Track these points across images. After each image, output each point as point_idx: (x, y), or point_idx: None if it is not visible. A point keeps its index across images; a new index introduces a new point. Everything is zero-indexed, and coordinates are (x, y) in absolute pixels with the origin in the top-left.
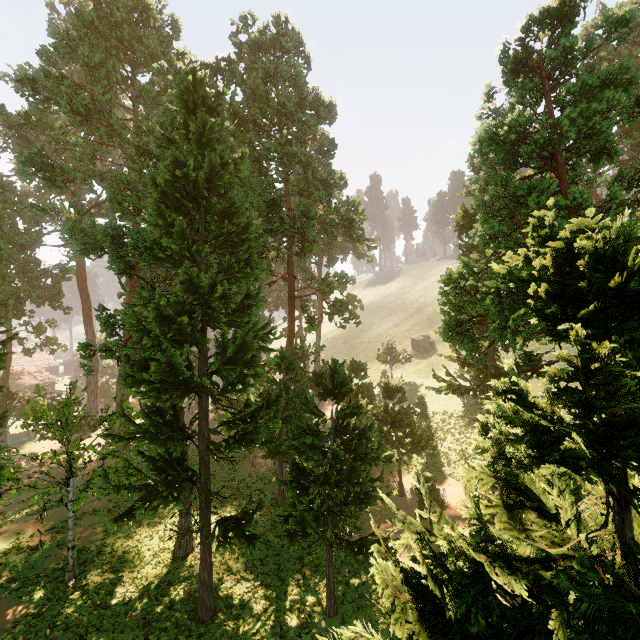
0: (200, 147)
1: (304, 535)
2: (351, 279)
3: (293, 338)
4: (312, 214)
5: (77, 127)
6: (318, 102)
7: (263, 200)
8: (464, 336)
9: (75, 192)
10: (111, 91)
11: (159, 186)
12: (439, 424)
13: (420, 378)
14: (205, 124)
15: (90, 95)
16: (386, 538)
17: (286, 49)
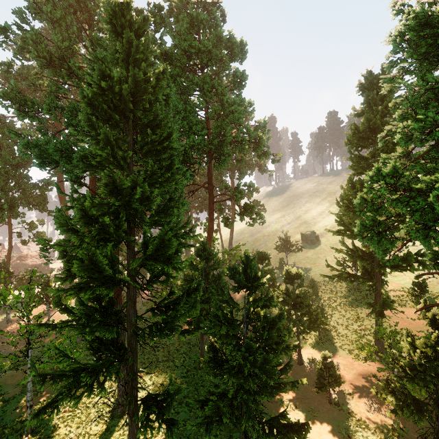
0: (128, 67)
1: (219, 421)
2: (256, 189)
3: (212, 234)
4: (227, 132)
5: (44, 70)
6: (232, 42)
7: (187, 122)
8: (381, 236)
9: (41, 119)
10: (69, 39)
11: (86, 97)
12: (327, 301)
13: (309, 263)
14: (131, 45)
15: (55, 46)
16: (296, 423)
17: (206, 2)
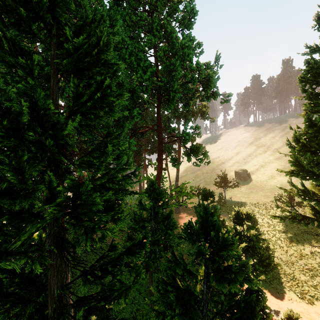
0: None
1: None
2: None
3: (161, 173)
4: (177, 65)
5: None
6: None
7: (135, 61)
8: None
9: None
10: None
11: None
12: (266, 235)
13: (243, 197)
14: None
15: None
16: None
17: None
